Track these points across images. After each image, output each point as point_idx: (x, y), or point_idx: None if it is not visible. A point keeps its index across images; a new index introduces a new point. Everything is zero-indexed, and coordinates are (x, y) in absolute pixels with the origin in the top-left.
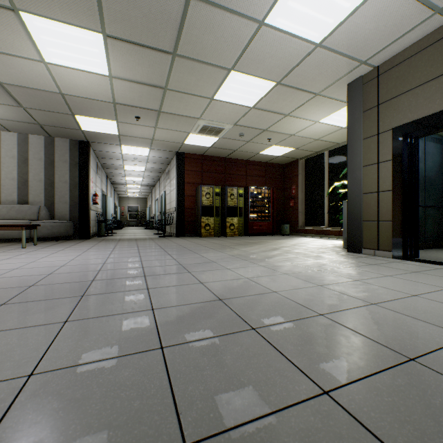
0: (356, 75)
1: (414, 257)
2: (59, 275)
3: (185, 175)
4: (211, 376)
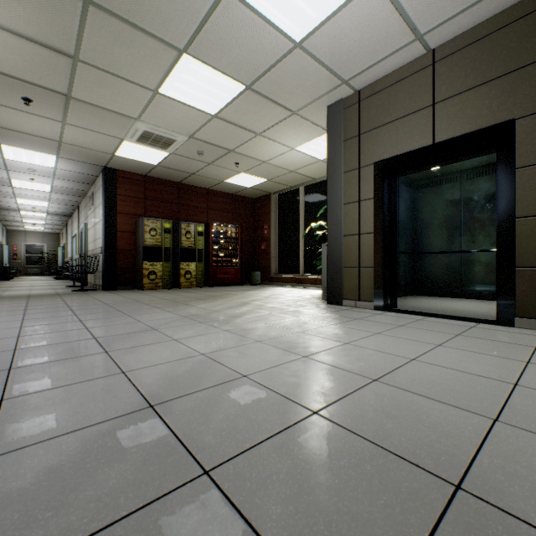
0: (337, 97)
1: (394, 307)
2: None
3: (119, 201)
4: None
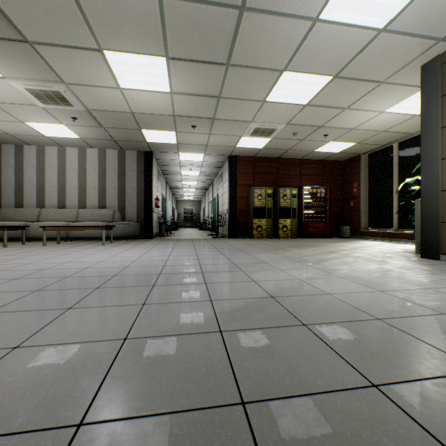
0: (431, 55)
1: None
2: (134, 268)
3: (237, 177)
4: (264, 358)
